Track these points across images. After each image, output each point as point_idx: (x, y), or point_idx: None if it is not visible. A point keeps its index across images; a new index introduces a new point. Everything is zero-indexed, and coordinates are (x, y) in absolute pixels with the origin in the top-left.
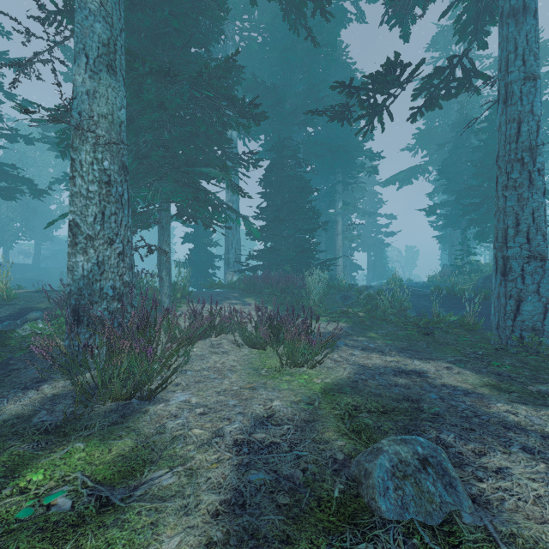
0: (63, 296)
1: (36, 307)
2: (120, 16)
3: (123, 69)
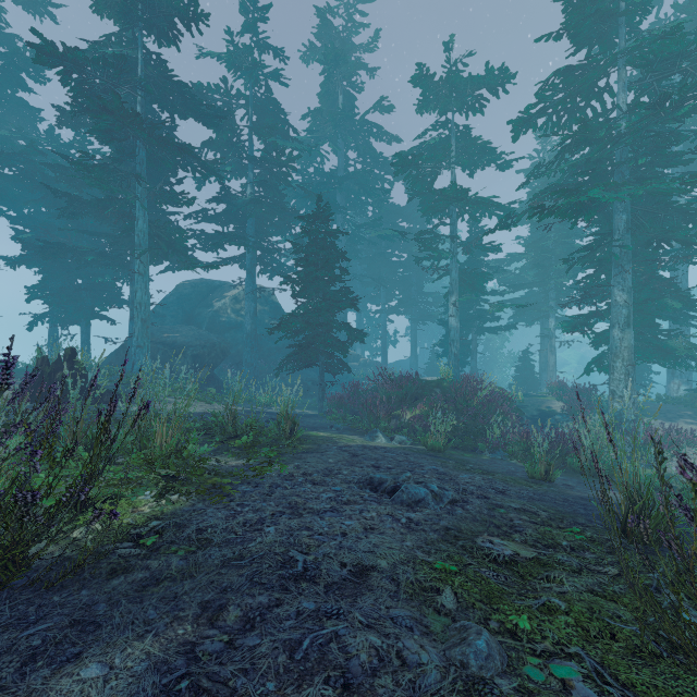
0: (569, 408)
1: (543, 410)
2: (631, 299)
3: (632, 321)
